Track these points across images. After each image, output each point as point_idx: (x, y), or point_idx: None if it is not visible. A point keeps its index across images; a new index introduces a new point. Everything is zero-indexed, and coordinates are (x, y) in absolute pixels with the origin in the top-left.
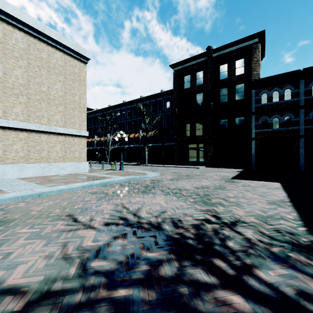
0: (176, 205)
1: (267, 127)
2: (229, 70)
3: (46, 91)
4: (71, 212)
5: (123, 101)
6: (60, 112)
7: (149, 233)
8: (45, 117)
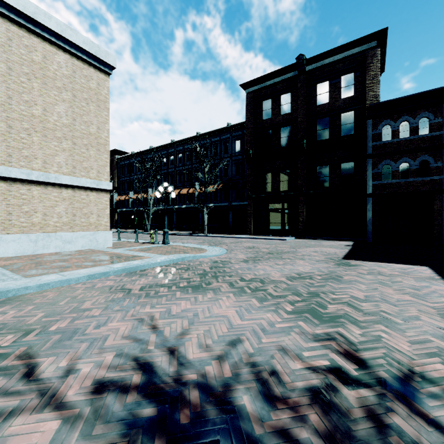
0: (260, 320)
1: (391, 178)
2: (331, 91)
3: (40, 116)
4: (34, 344)
5: (171, 141)
6: (65, 151)
7: (202, 427)
8: (38, 157)
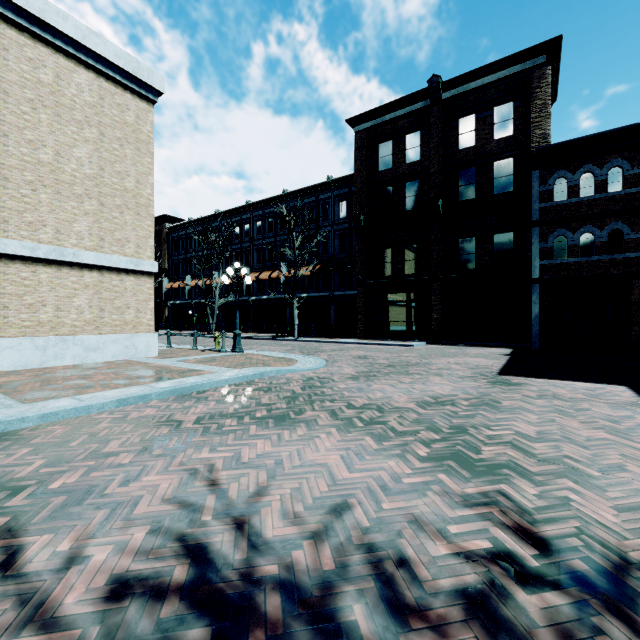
0: (378, 472)
1: (568, 255)
2: (480, 129)
3: (50, 163)
4: (23, 512)
5: (246, 202)
6: (88, 215)
7: None
8: (48, 224)
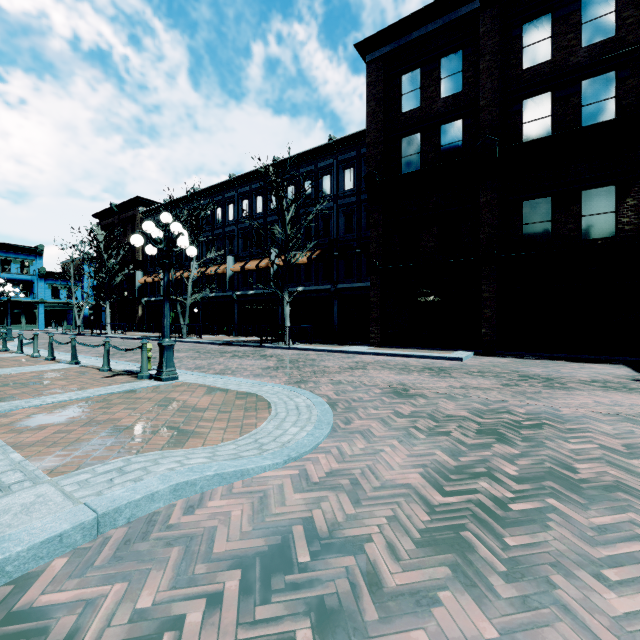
0: None
1: None
2: (559, 33)
3: None
4: None
5: (229, 176)
6: None
7: None
8: None
